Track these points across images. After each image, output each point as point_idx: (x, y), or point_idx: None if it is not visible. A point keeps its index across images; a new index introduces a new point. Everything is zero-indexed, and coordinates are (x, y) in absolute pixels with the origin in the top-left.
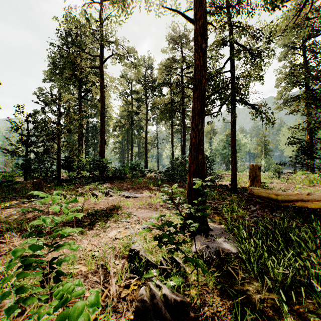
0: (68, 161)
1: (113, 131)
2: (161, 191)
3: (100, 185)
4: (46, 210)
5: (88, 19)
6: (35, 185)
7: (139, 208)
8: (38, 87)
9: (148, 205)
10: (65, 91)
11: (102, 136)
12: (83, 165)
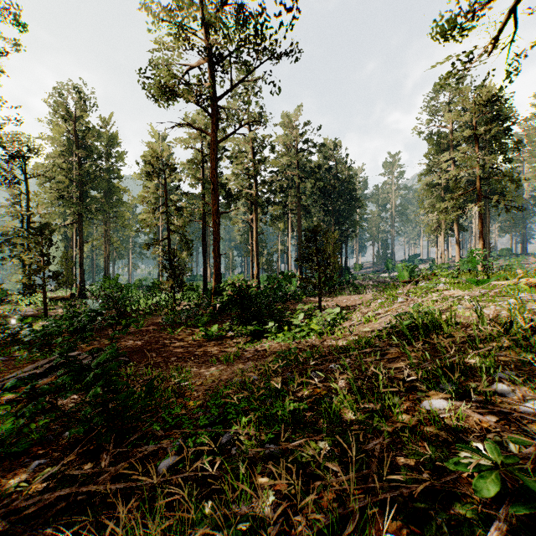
0: None
1: None
2: None
3: None
4: None
5: None
6: None
7: None
8: None
9: None
10: None
11: None
12: None
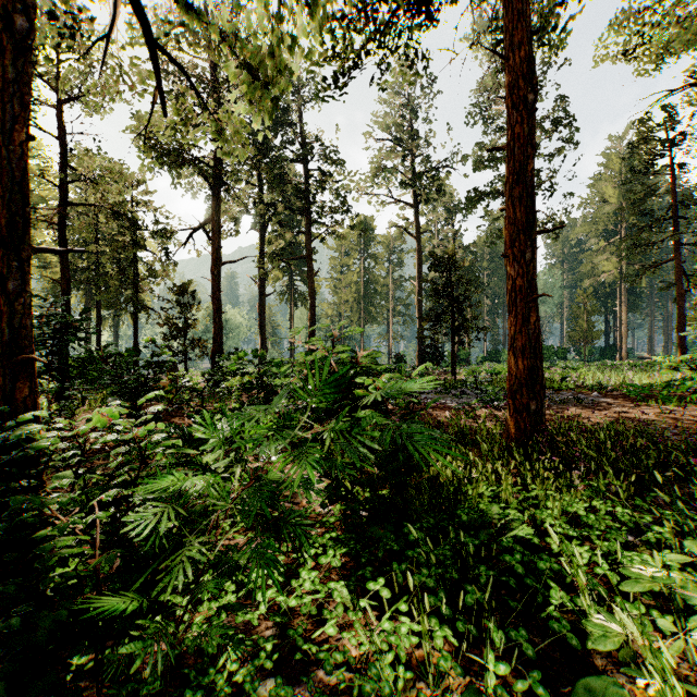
0: None
1: None
2: None
3: None
4: None
5: None
6: None
7: None
8: None
9: None
10: None
11: None
12: None
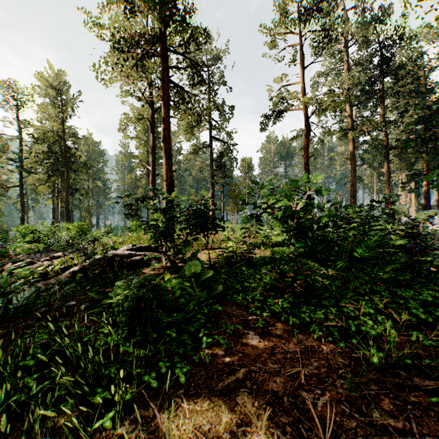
0: None
1: None
2: None
3: None
4: None
5: None
6: None
7: None
8: None
9: None
10: None
11: None
12: None
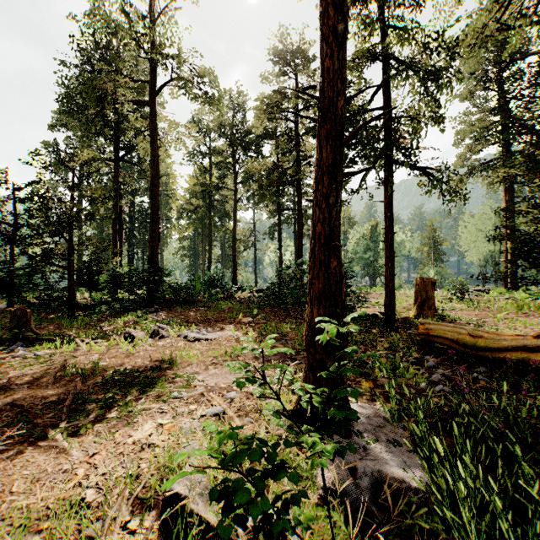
0: (90, 271)
1: (176, 219)
2: (258, 326)
3: (145, 315)
4: (20, 371)
5: (126, 13)
6: (14, 318)
7: (211, 365)
8: (44, 141)
9: (230, 357)
10: (89, 146)
11: (153, 227)
12: (118, 278)
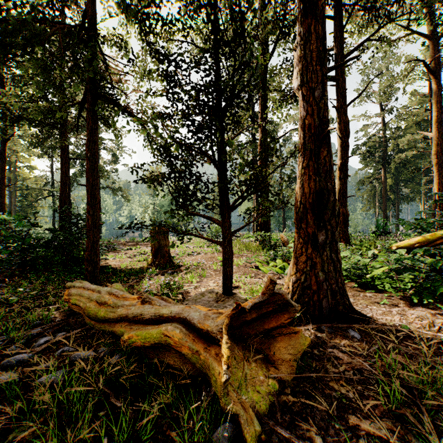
0: None
1: None
2: None
3: None
4: None
5: None
6: None
7: None
8: None
9: None
10: None
11: None
12: None
